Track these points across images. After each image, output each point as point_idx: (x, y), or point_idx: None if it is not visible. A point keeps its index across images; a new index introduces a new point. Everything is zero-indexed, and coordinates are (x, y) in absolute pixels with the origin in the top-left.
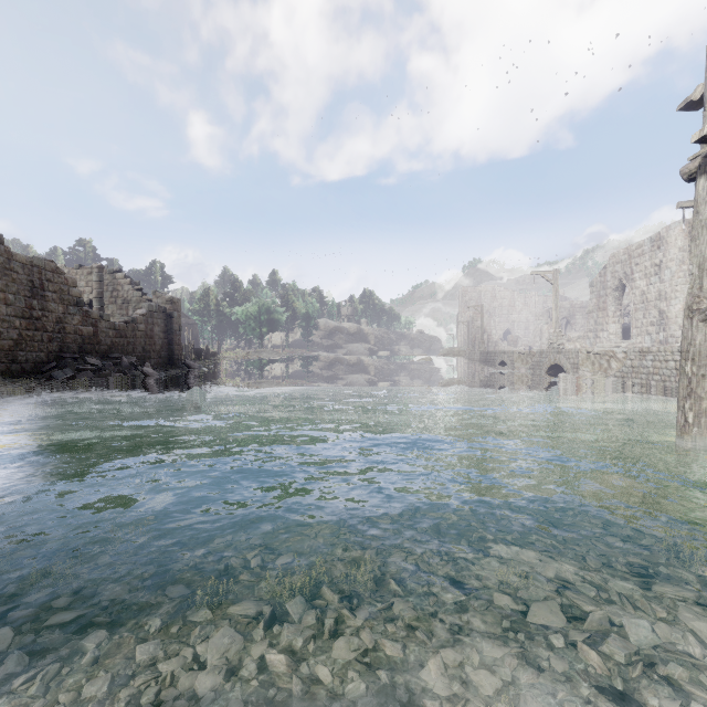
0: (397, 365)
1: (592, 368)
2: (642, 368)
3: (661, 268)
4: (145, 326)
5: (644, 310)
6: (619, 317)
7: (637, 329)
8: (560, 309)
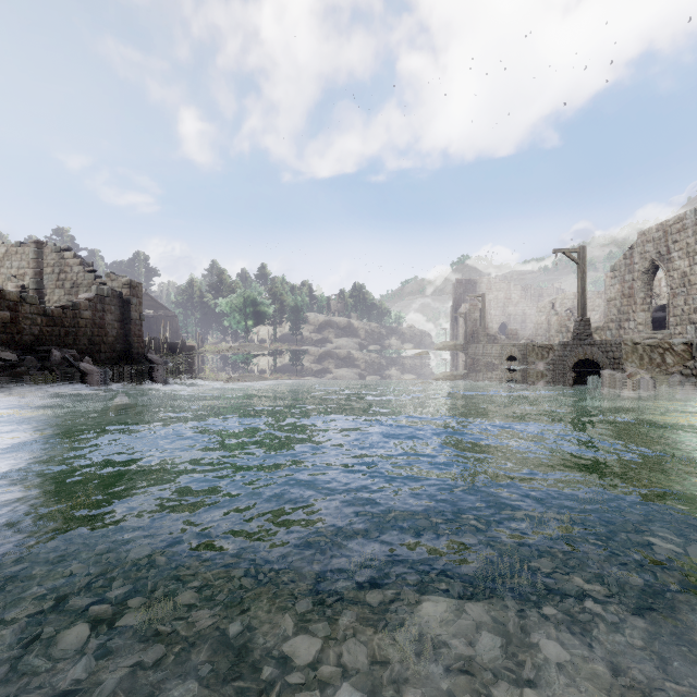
0: (390, 359)
1: (640, 363)
2: None
3: None
4: (92, 313)
5: (686, 295)
6: (649, 304)
7: (676, 318)
8: (563, 300)
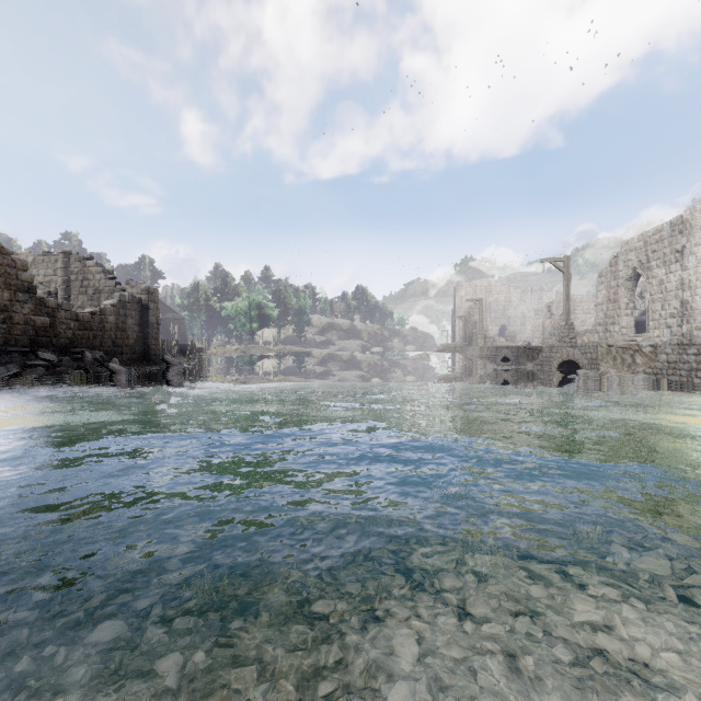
0: (392, 361)
1: (614, 364)
2: (681, 363)
3: (684, 255)
4: (115, 318)
5: (663, 301)
6: (632, 309)
7: (655, 322)
8: (560, 304)
